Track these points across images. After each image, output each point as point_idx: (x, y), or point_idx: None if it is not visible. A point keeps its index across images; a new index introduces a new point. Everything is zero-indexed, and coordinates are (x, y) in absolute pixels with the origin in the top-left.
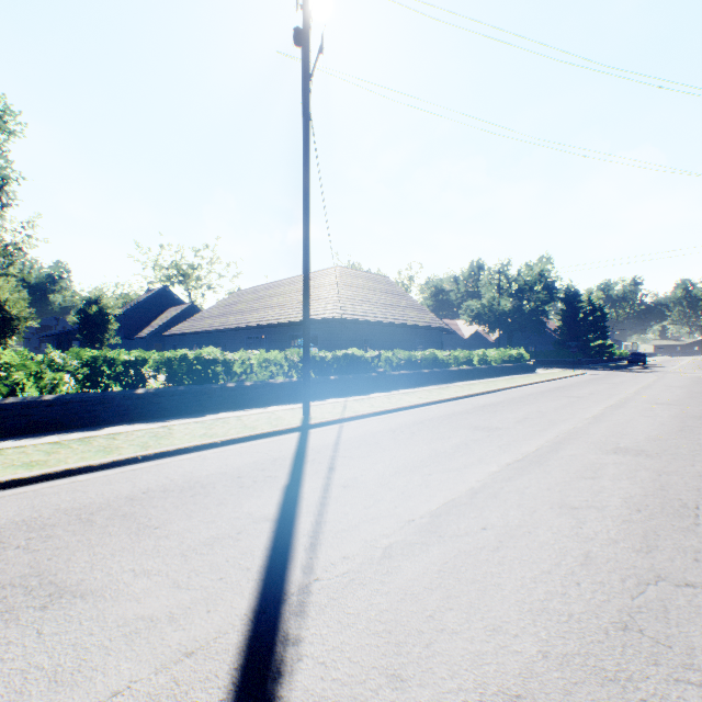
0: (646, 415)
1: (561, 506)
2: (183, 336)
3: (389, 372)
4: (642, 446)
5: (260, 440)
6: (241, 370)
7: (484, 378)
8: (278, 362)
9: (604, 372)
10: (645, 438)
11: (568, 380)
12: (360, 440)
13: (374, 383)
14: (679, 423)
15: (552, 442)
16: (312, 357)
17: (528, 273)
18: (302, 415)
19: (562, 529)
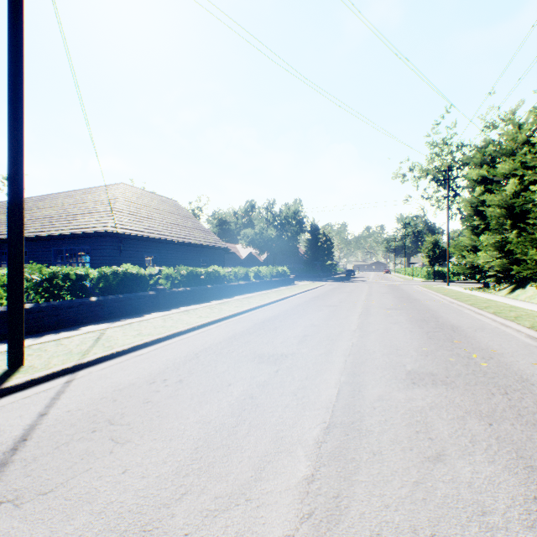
0: (392, 321)
1: None
2: None
3: (171, 289)
4: (426, 367)
5: None
6: None
7: (259, 291)
8: (1, 282)
9: (337, 283)
10: (416, 352)
11: (318, 290)
12: (80, 418)
13: (152, 302)
14: (421, 329)
15: (347, 374)
16: (64, 274)
17: (287, 211)
18: (7, 365)
19: None
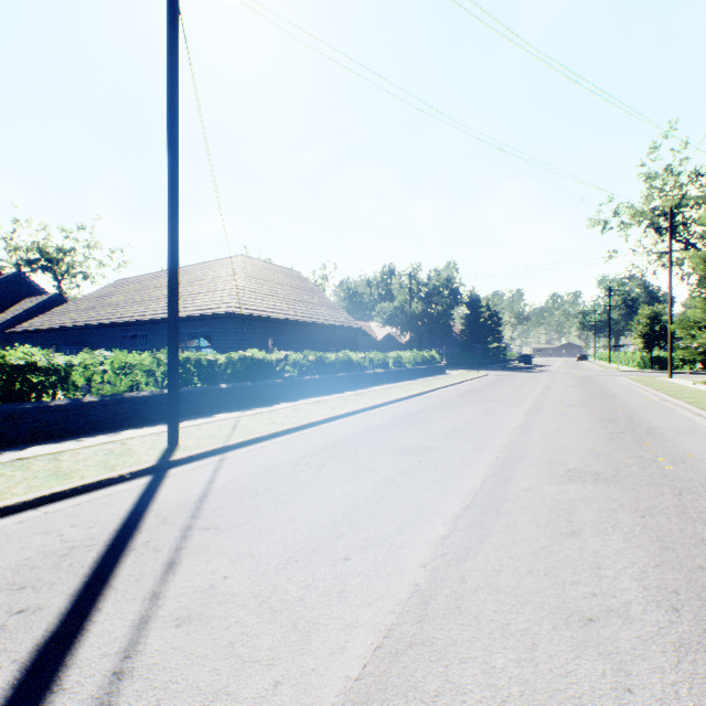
0: (567, 420)
1: (566, 618)
2: (36, 333)
3: (299, 377)
4: (592, 466)
5: (70, 500)
6: (83, 379)
7: (400, 382)
8: (144, 368)
9: (504, 372)
10: (587, 452)
11: (477, 381)
12: (243, 485)
13: (280, 391)
14: (603, 429)
15: (496, 468)
16: (196, 360)
17: (436, 278)
18: (166, 443)
19: (603, 705)
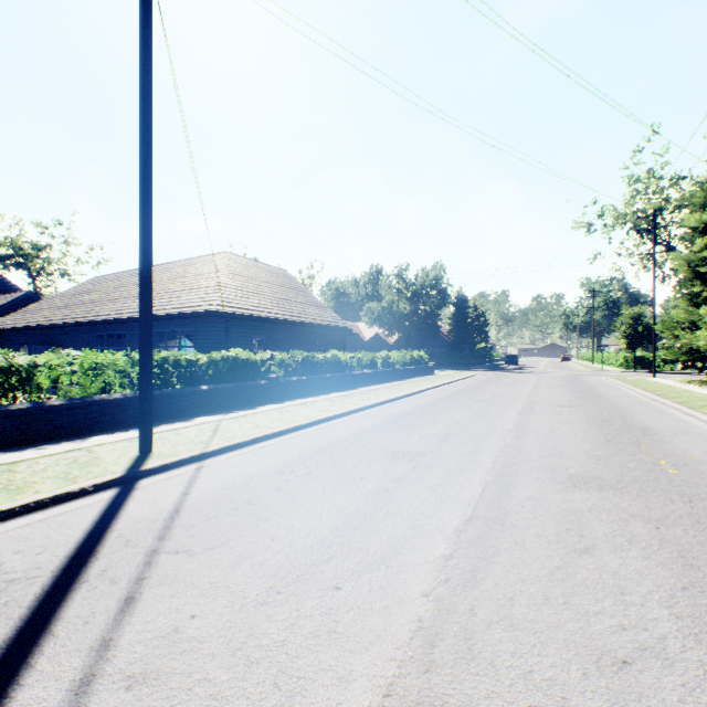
0: (561, 421)
1: (597, 661)
2: (7, 332)
3: (285, 378)
4: (594, 471)
5: (19, 519)
6: (48, 381)
7: (388, 382)
8: (117, 368)
9: (492, 373)
10: (586, 455)
11: (466, 381)
12: (221, 498)
13: (265, 392)
14: (598, 431)
15: (495, 474)
16: (175, 360)
17: (424, 278)
18: (138, 451)
19: None
